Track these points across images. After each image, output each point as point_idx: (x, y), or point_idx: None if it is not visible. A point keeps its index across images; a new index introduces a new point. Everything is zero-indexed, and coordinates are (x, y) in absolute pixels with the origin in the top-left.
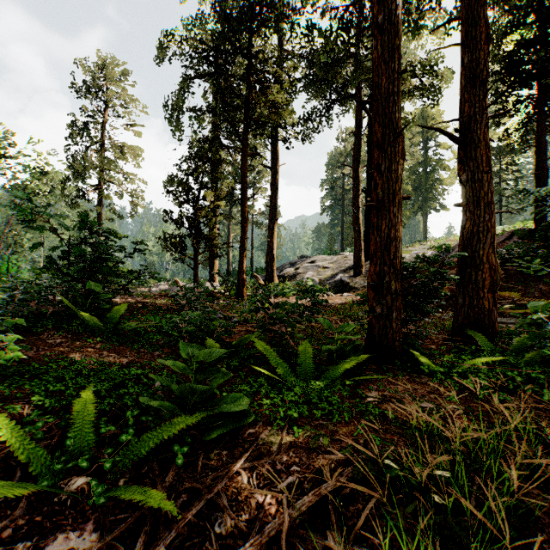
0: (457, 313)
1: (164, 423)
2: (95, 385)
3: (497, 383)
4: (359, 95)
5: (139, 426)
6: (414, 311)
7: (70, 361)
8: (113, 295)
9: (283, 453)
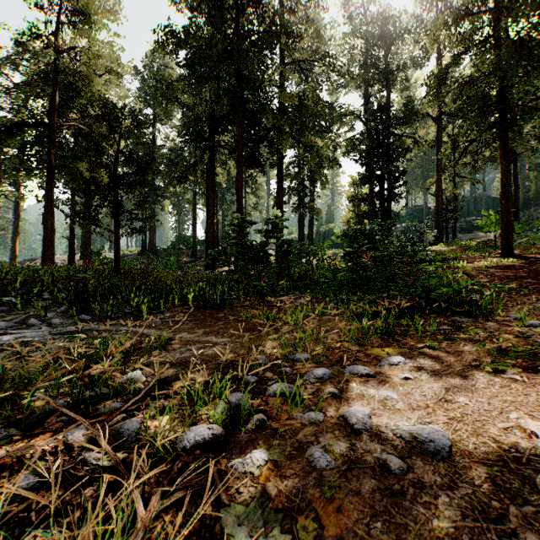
0: None
1: None
2: None
3: None
4: None
5: None
6: None
7: None
8: None
9: None
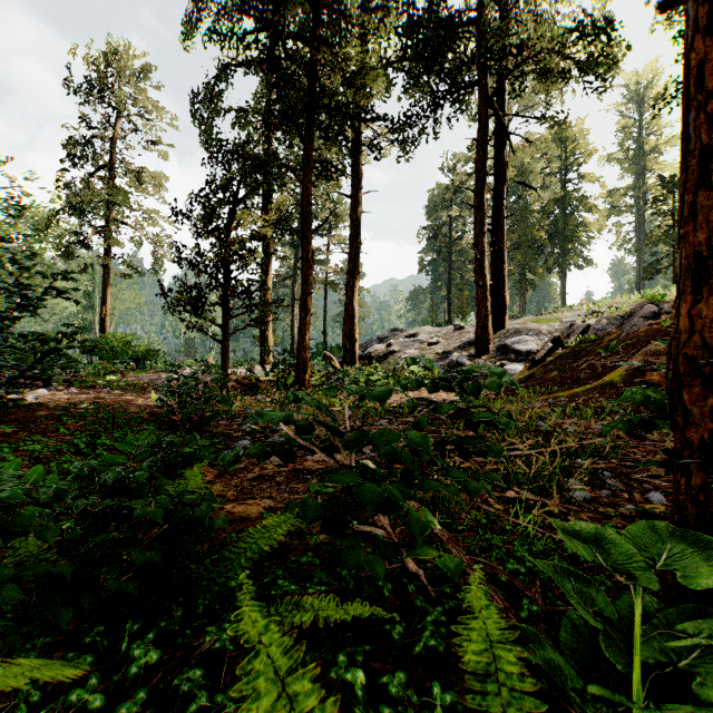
0: None
1: None
2: None
3: None
4: (484, 82)
5: None
6: None
7: None
8: None
9: None
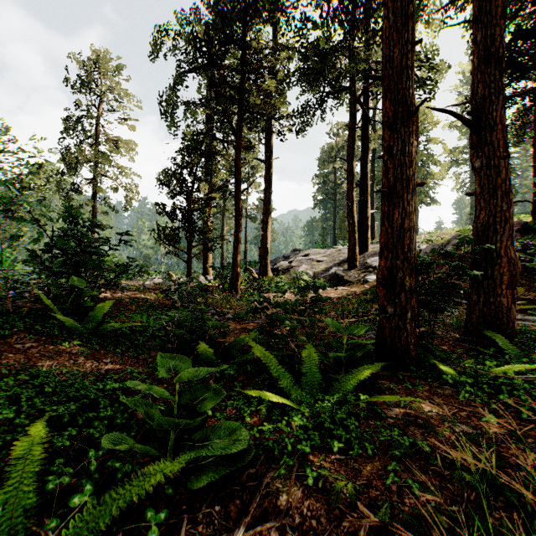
0: (471, 311)
1: (139, 462)
2: (57, 409)
3: (535, 397)
4: (353, 88)
5: (105, 471)
6: (428, 310)
7: (35, 372)
8: (99, 290)
9: (294, 509)
